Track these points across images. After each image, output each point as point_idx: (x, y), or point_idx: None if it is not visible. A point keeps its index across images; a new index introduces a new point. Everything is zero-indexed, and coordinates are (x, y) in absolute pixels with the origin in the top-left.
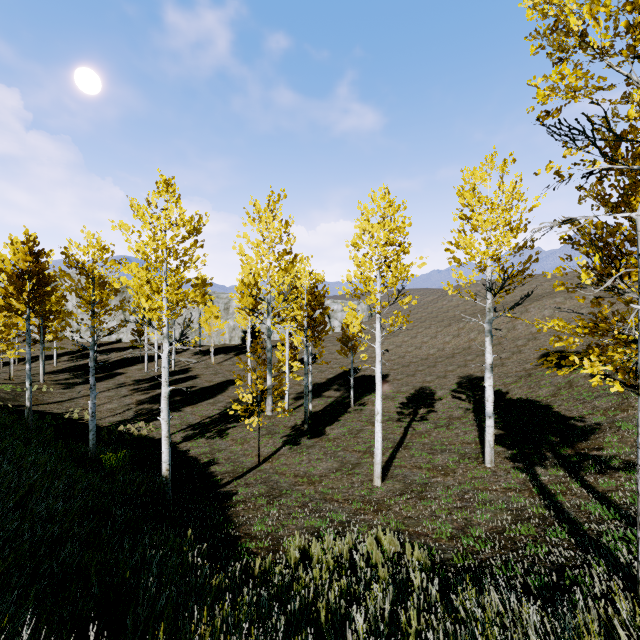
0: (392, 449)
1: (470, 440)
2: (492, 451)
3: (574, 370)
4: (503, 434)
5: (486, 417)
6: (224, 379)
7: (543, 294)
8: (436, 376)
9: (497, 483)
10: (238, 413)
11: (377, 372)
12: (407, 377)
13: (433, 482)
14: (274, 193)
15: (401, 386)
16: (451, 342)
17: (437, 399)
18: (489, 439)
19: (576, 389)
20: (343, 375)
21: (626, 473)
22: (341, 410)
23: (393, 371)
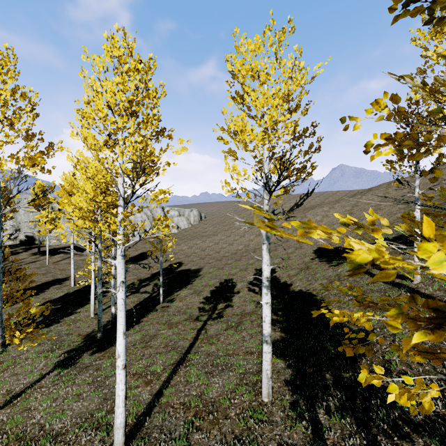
0: (172, 367)
1: (254, 348)
2: (270, 382)
3: (340, 264)
4: (285, 339)
5: (263, 341)
6: (51, 279)
7: (315, 205)
8: (239, 269)
9: (272, 445)
10: (40, 319)
11: (118, 298)
12: (217, 270)
13: (193, 444)
14: (1, 52)
15: (210, 279)
16: (254, 240)
17: (236, 292)
18: (266, 368)
19: (344, 283)
20: (167, 270)
21: (432, 439)
22: (149, 308)
23: (208, 265)
